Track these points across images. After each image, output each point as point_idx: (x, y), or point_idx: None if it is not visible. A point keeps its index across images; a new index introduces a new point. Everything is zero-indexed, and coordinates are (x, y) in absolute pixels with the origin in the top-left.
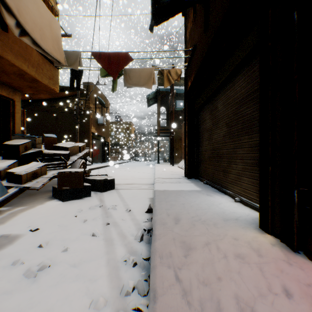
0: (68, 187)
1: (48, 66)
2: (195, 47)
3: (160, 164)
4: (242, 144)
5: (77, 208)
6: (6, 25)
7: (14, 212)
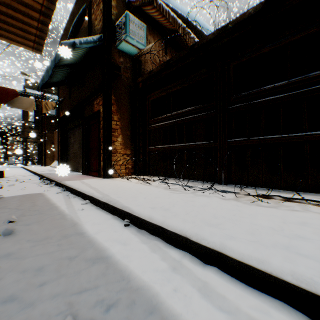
0: None
1: None
2: (65, 98)
3: (30, 166)
4: None
5: None
6: None
7: None
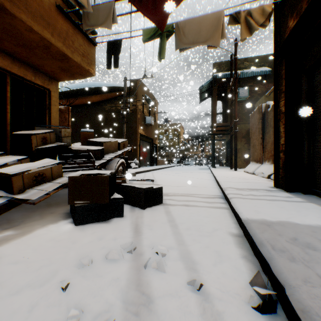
0: (85, 201)
1: (80, 39)
2: None
3: (217, 168)
4: None
5: (84, 251)
6: None
7: None
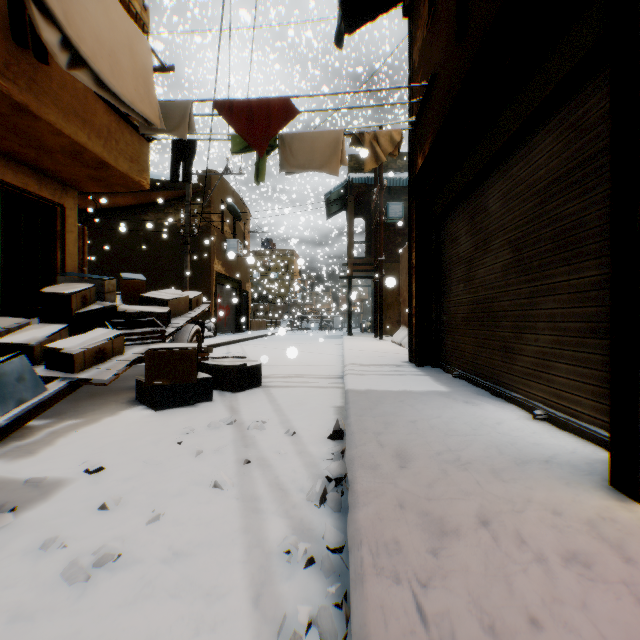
0: (167, 381)
1: (128, 134)
2: (435, 78)
3: (354, 336)
4: (551, 287)
5: (183, 426)
6: (45, 49)
7: (57, 431)
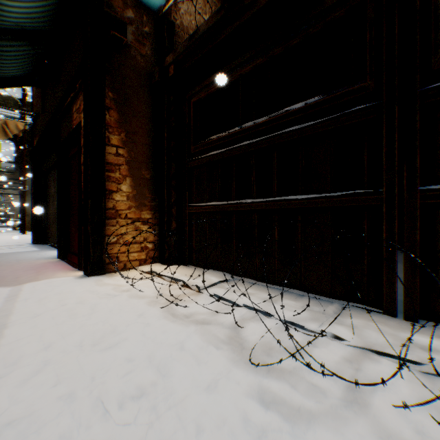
0: None
1: None
2: (39, 114)
3: (1, 233)
4: None
5: None
6: None
7: None
